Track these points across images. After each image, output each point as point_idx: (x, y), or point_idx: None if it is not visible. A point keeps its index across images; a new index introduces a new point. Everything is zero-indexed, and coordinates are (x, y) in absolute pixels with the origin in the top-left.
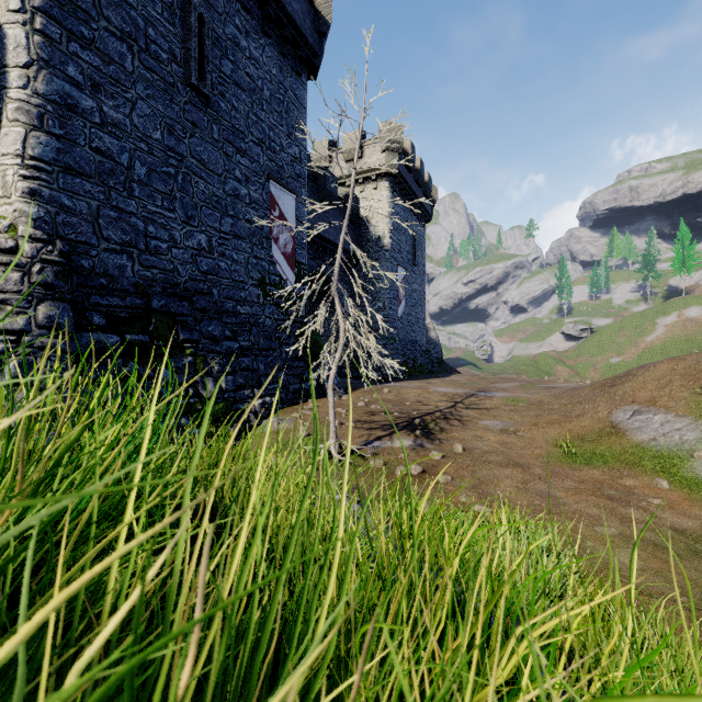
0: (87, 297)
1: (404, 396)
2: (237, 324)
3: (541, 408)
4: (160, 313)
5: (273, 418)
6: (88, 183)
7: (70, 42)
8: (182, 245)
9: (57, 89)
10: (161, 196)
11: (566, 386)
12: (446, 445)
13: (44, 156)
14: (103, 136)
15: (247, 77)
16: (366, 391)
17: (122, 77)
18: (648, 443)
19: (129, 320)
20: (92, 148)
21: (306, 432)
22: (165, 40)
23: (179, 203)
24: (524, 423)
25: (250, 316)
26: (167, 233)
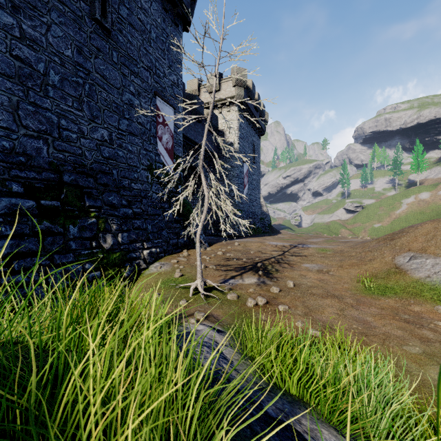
0: (8, 171)
1: (249, 247)
2: (131, 196)
3: (343, 255)
4: (70, 185)
5: (157, 263)
6: (9, 82)
7: None
8: (89, 136)
9: None
10: (72, 99)
11: (355, 240)
12: (281, 282)
13: None
14: (22, 47)
15: (139, 21)
16: (223, 244)
17: (38, 4)
18: (425, 279)
19: (44, 190)
20: (13, 55)
21: (180, 273)
22: None
23: (86, 105)
24: (333, 266)
25: (141, 191)
26: (76, 126)
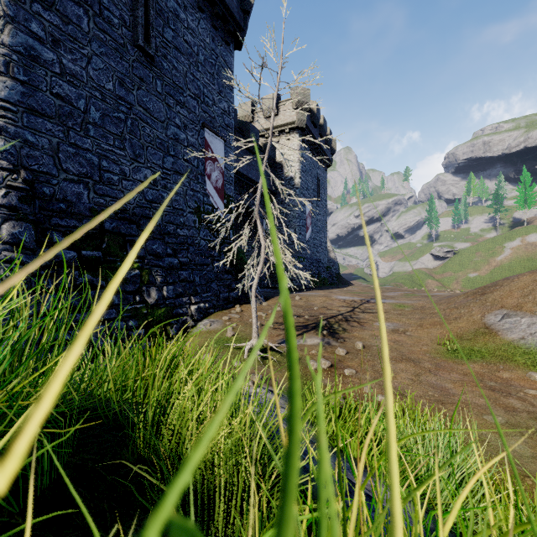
0: (48, 219)
1: (312, 302)
2: (177, 243)
3: (424, 312)
4: (112, 233)
5: (206, 320)
6: (49, 123)
7: (33, 3)
8: (131, 178)
9: (21, 42)
10: (113, 137)
11: (441, 295)
12: (349, 343)
13: (10, 98)
14: (63, 84)
15: (185, 43)
16: None
17: (79, 35)
18: (518, 341)
19: (85, 239)
20: (53, 94)
21: (233, 332)
22: (116, 7)
23: (128, 143)
24: (411, 325)
25: (188, 237)
26: (118, 167)
